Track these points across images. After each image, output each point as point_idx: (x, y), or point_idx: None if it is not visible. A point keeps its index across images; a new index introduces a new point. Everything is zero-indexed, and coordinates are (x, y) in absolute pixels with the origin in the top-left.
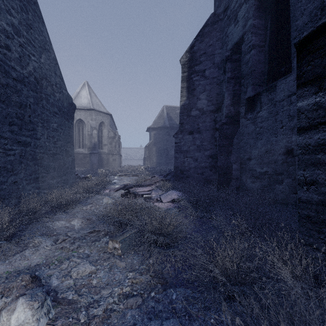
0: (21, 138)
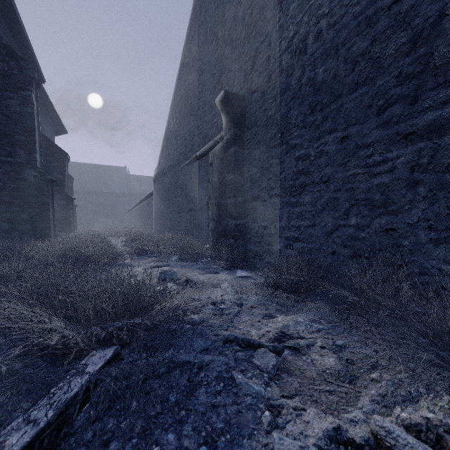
0: (418, 121)
